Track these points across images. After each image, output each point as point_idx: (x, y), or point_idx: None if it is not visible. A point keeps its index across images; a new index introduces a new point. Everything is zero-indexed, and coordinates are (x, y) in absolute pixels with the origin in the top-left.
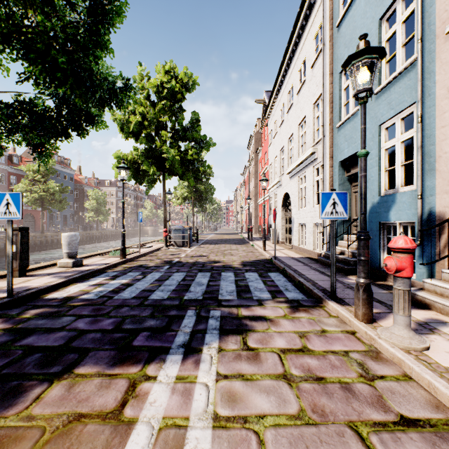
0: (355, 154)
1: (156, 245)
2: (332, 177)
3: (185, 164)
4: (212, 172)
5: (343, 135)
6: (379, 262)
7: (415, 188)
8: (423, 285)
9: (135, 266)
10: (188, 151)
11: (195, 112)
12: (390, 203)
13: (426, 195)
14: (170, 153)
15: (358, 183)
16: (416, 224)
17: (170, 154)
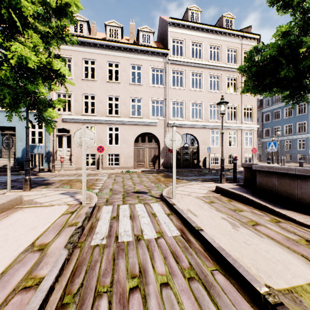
0: (11, 126)
1: None
2: None
3: None
4: None
5: (3, 116)
6: None
7: (44, 144)
8: (51, 167)
9: None
10: None
11: None
12: (34, 147)
13: (48, 147)
14: None
15: None
16: (44, 154)
17: None
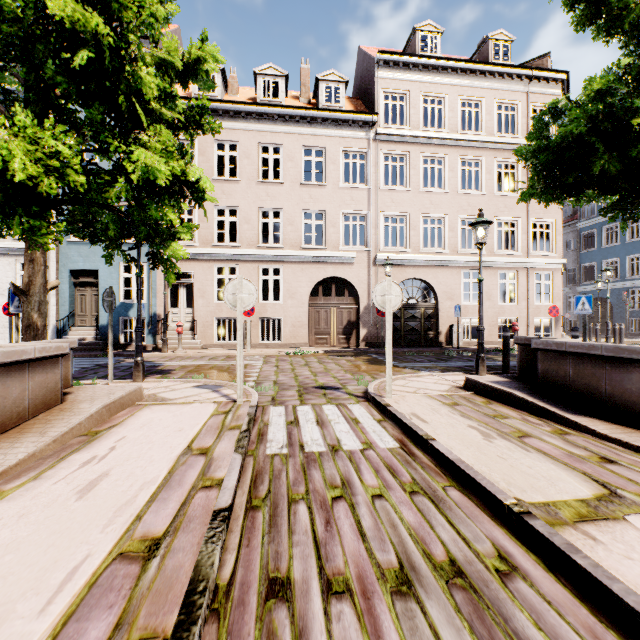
0: (91, 269)
1: None
2: (59, 279)
3: None
4: None
5: (77, 251)
6: (120, 340)
7: (146, 302)
8: (158, 343)
9: None
10: None
11: None
12: (130, 307)
13: (153, 306)
14: None
15: (86, 289)
16: (147, 319)
17: None
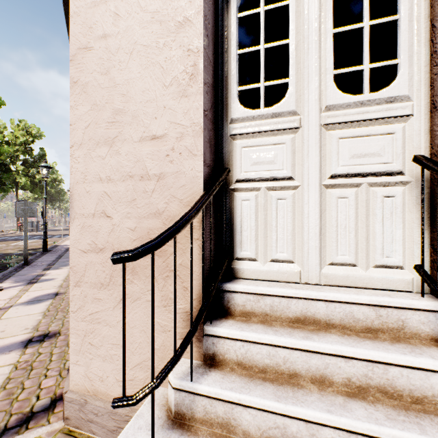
0: None
1: (12, 231)
2: None
3: (34, 182)
4: (62, 180)
5: None
6: None
7: None
8: None
9: (6, 236)
10: (36, 177)
11: (43, 149)
12: None
13: None
14: (23, 180)
15: None
16: None
17: (23, 180)
